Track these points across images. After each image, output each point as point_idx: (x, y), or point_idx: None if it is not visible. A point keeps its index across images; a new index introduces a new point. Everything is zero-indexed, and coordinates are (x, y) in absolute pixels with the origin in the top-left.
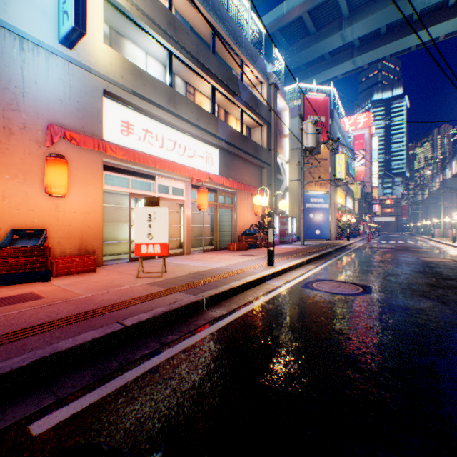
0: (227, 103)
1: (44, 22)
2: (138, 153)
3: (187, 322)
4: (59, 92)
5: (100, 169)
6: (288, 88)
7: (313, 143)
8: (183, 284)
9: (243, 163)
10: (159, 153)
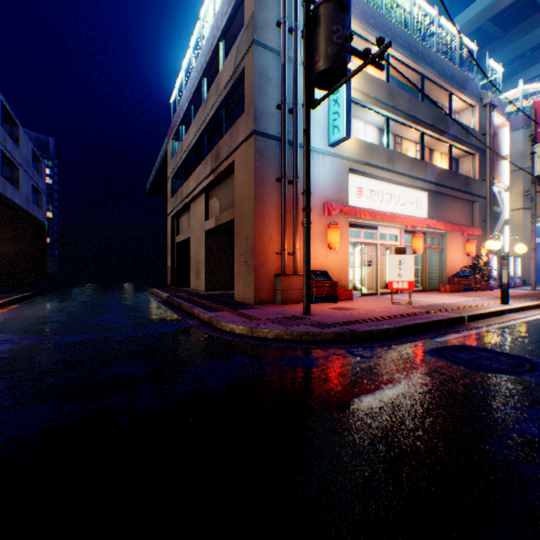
0: (433, 142)
1: (321, 136)
2: (376, 213)
3: (460, 326)
4: (327, 179)
5: (346, 227)
6: (506, 94)
7: None
8: (437, 309)
9: (451, 200)
10: (379, 206)
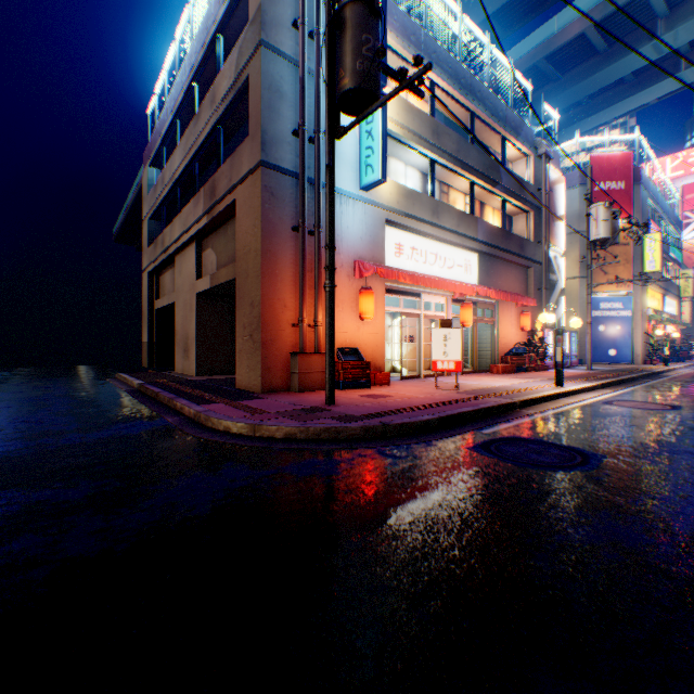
0: (484, 194)
1: (351, 176)
2: (419, 276)
3: (512, 413)
4: (359, 231)
5: (383, 293)
6: (562, 146)
7: (605, 232)
8: (487, 394)
9: (504, 265)
10: (423, 269)
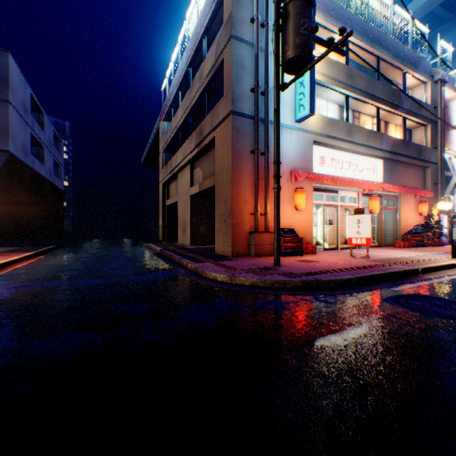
0: (388, 116)
1: (288, 114)
2: (337, 178)
3: (414, 277)
4: (294, 150)
5: (310, 191)
6: None
7: None
8: (392, 262)
9: (404, 166)
10: (339, 173)
